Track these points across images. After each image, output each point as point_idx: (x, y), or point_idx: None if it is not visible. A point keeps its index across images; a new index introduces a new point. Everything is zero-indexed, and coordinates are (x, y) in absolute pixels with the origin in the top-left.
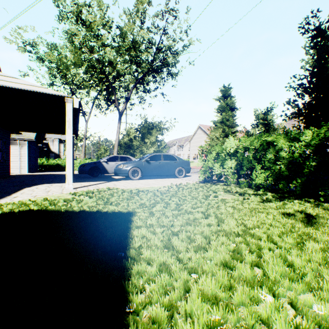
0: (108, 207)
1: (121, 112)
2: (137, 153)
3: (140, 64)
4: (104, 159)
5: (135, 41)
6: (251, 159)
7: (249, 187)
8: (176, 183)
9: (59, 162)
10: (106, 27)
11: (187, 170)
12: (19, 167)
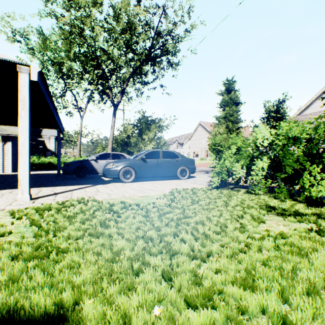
0: (22, 275)
1: (115, 105)
2: (134, 151)
3: (136, 51)
4: (93, 156)
5: (130, 21)
6: (300, 156)
7: (292, 199)
8: (179, 188)
9: (51, 160)
10: (96, 5)
11: (192, 170)
12: (1, 166)
